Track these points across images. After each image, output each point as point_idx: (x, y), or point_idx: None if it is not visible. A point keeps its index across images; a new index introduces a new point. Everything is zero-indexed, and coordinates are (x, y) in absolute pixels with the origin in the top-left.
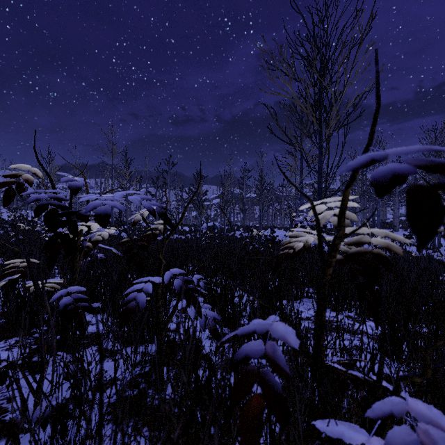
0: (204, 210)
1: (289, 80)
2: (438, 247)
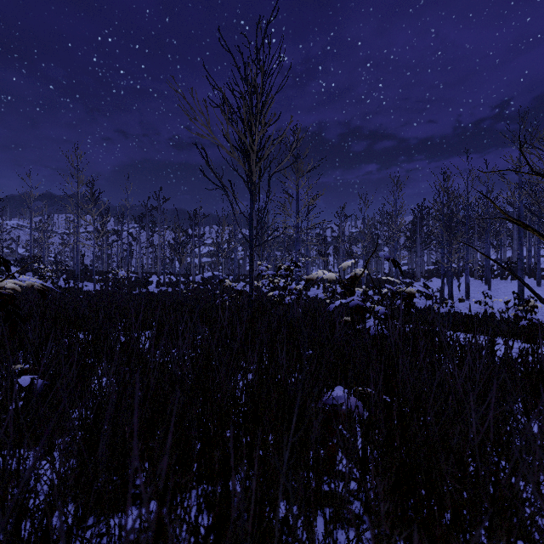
0: (183, 257)
1: (207, 123)
2: (449, 298)
